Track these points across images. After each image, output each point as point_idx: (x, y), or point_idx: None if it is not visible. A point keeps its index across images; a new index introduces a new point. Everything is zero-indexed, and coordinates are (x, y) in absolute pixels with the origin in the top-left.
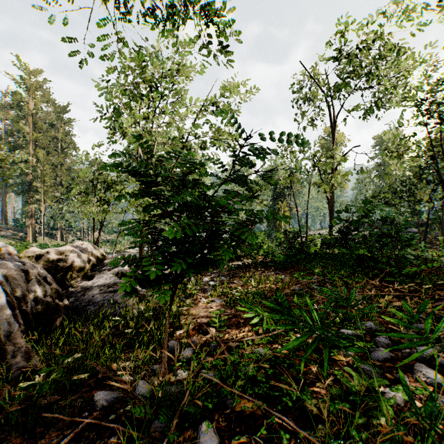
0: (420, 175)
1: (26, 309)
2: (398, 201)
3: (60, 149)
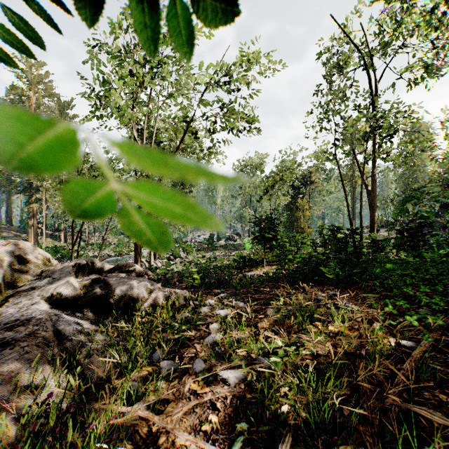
0: None
1: None
2: (448, 195)
3: None
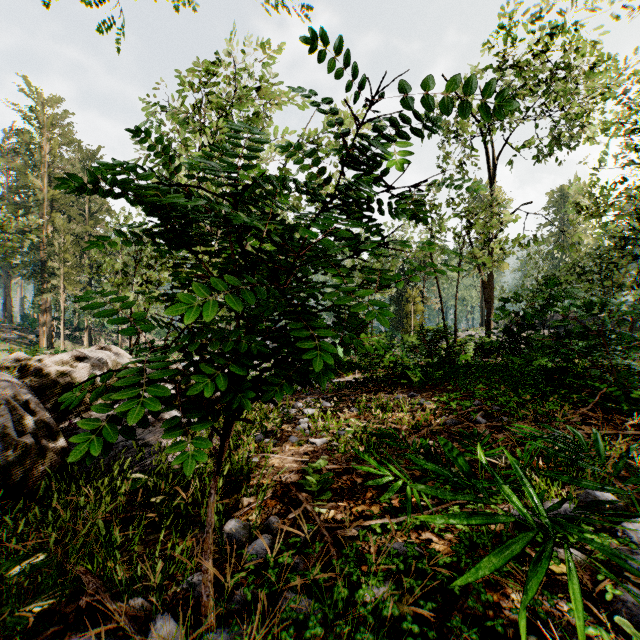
0: (621, 248)
1: None
2: (587, 287)
3: (88, 213)
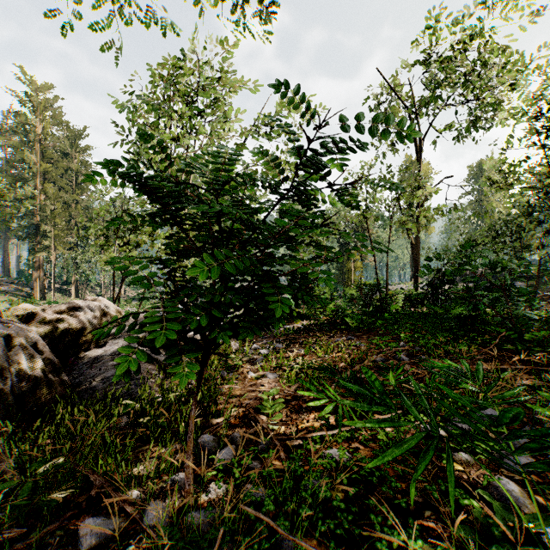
0: (528, 214)
1: (5, 387)
2: (500, 247)
3: (75, 184)
